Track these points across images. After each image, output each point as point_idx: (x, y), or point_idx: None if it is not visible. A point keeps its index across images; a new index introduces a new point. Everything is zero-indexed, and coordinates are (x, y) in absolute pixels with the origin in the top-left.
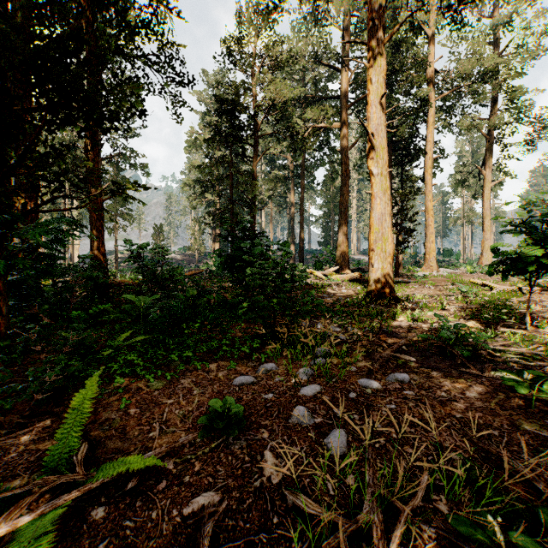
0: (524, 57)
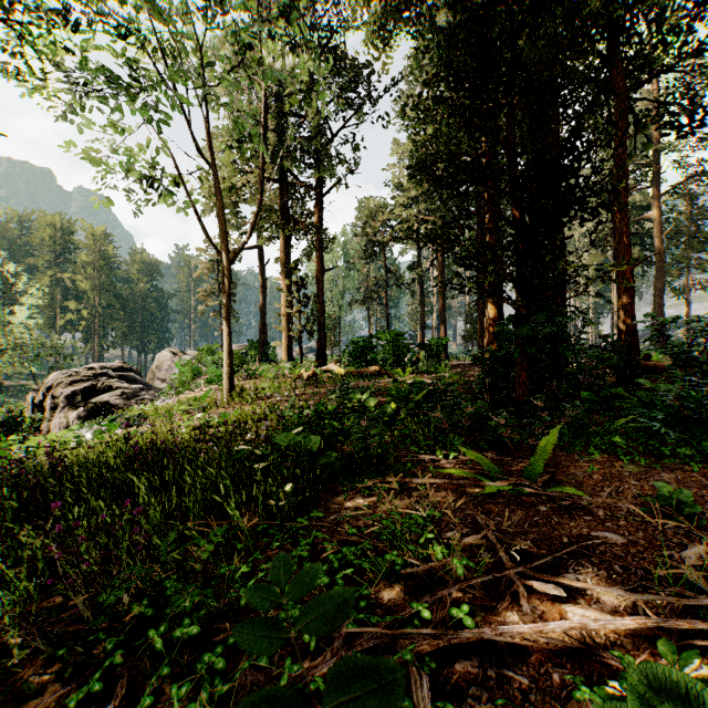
0: None
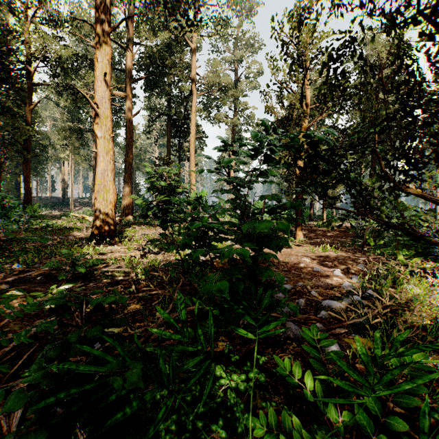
0: (252, 85)
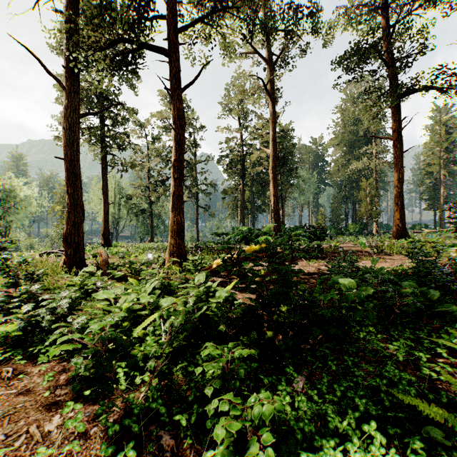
0: None
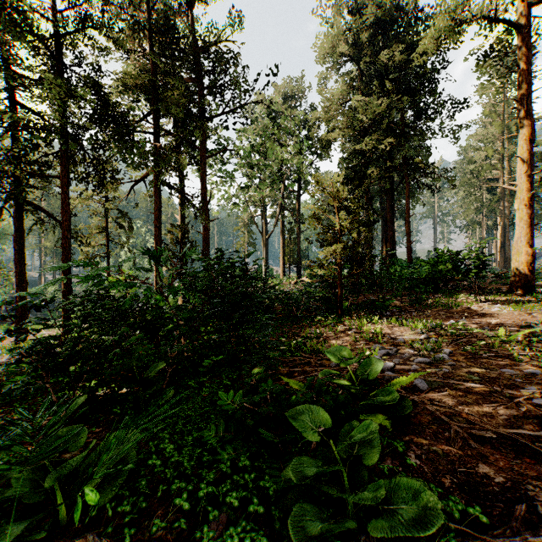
0: None
